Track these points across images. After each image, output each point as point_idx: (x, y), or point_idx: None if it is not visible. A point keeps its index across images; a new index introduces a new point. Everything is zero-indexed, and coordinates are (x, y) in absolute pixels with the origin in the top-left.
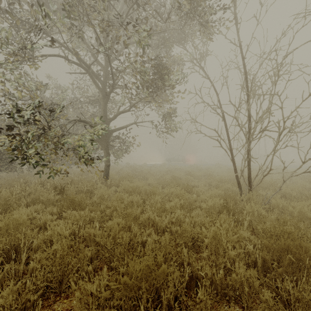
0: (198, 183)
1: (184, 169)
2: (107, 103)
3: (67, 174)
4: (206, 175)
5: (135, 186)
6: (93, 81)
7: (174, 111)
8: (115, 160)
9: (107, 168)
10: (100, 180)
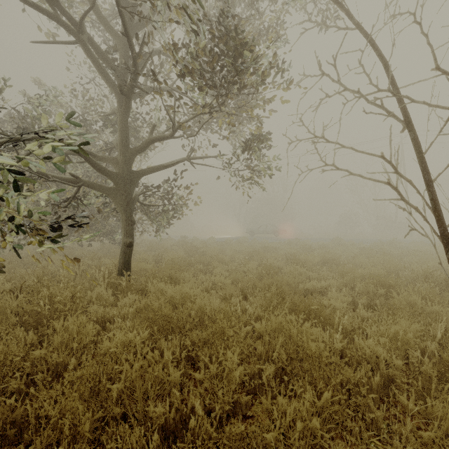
0: (319, 284)
1: (280, 248)
2: (127, 115)
3: (1, 270)
4: (328, 262)
5: (178, 297)
6: (94, 66)
7: (265, 136)
8: (155, 232)
9: (126, 250)
10: (105, 278)
